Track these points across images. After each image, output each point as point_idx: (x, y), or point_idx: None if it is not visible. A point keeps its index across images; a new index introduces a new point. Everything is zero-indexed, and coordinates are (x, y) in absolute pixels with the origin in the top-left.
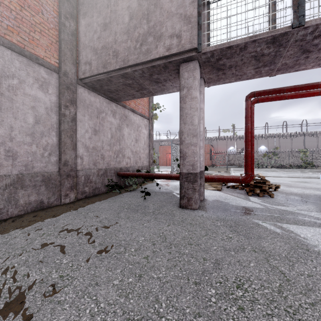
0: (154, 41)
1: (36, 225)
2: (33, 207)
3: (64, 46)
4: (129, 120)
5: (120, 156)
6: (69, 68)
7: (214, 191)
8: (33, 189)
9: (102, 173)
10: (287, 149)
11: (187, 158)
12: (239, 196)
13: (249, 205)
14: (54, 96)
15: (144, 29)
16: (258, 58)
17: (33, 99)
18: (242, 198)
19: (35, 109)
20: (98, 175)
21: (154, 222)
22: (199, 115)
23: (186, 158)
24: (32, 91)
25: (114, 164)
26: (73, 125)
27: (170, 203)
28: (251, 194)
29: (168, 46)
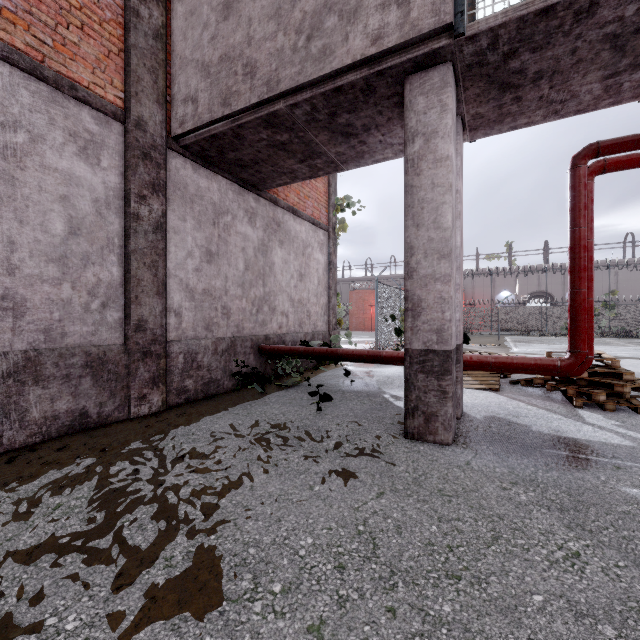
0: (340, 26)
1: (52, 477)
2: (63, 426)
3: (138, 62)
4: (284, 232)
5: (265, 310)
6: (148, 113)
7: (482, 393)
8: (63, 384)
9: (224, 347)
10: (634, 295)
11: (425, 314)
12: (552, 409)
13: (587, 435)
14: (114, 174)
15: (316, 0)
16: (622, 44)
17: (65, 180)
18: (561, 415)
19: (69, 202)
20: (215, 353)
21: (341, 481)
22: (455, 204)
23: (421, 314)
24: (61, 160)
25: (251, 328)
26: (159, 240)
27: (380, 424)
28: (581, 403)
29: (375, 31)
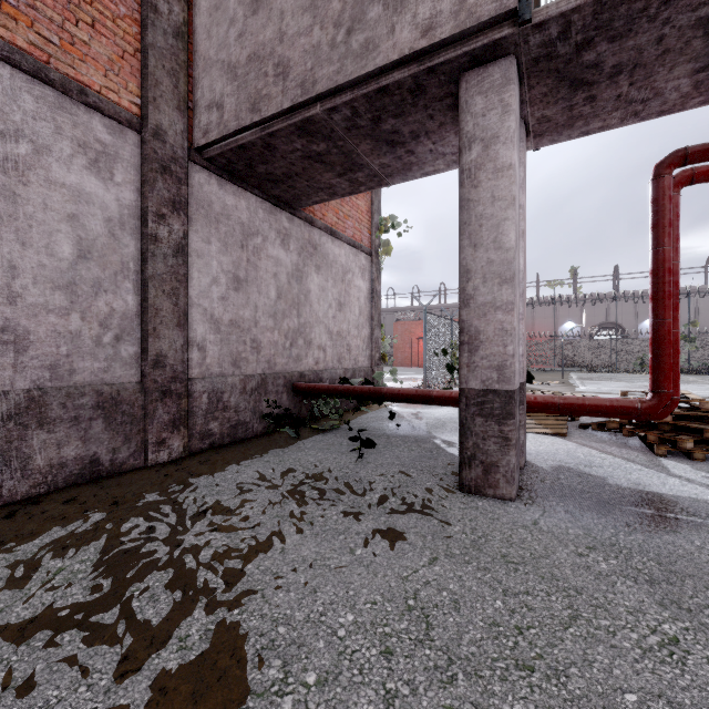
0: (385, 16)
1: (55, 535)
2: (71, 474)
3: (156, 64)
4: (321, 256)
5: (300, 343)
6: (168, 121)
7: (548, 439)
8: (71, 428)
9: (253, 385)
10: None
11: (484, 348)
12: (630, 458)
13: (674, 490)
14: (129, 190)
15: None
16: None
17: (74, 196)
18: (641, 465)
19: (78, 222)
20: (243, 392)
21: (387, 544)
22: (518, 221)
23: (479, 348)
24: (69, 174)
25: (284, 364)
26: (180, 265)
27: (431, 475)
28: (664, 451)
29: (426, 21)
